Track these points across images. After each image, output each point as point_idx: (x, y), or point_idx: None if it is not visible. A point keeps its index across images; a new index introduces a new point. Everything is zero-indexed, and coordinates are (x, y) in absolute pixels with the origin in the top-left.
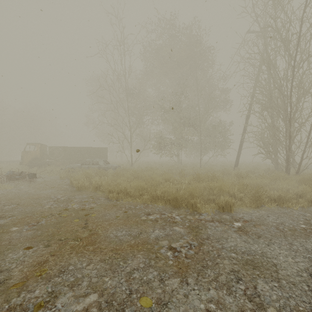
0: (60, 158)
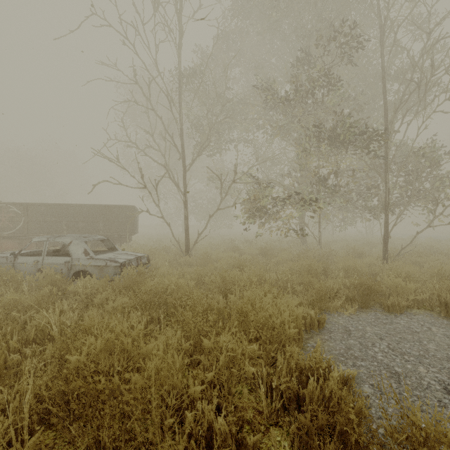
0: (13, 232)
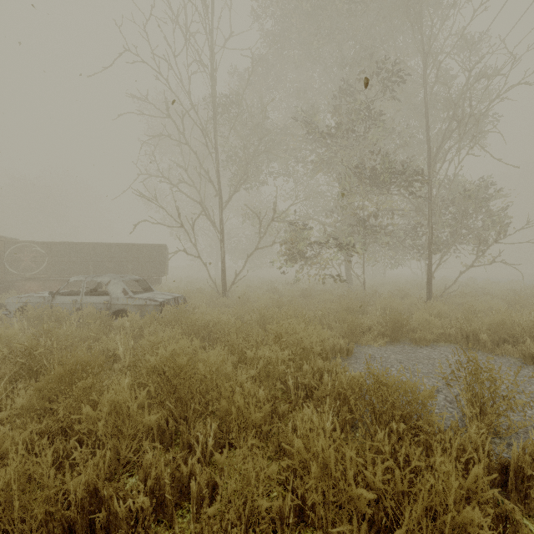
0: (36, 273)
